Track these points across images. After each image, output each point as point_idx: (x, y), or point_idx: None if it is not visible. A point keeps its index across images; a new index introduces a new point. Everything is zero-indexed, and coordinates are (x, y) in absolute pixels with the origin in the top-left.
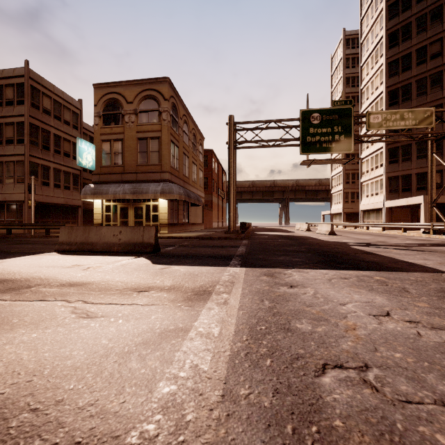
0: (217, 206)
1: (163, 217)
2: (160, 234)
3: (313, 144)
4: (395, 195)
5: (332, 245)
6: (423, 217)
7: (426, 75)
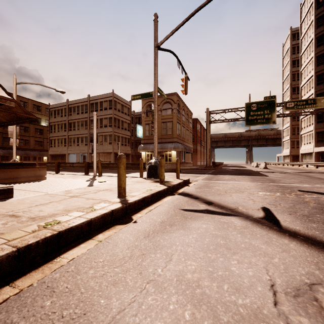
0: (200, 151)
1: (174, 159)
2: None
3: (252, 120)
4: (321, 143)
5: (252, 172)
6: None
7: None
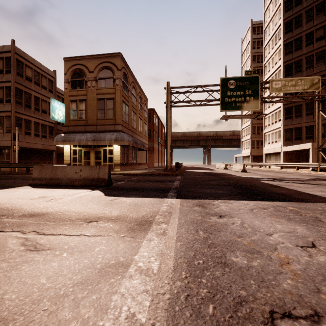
0: (158, 150)
1: (117, 159)
2: (114, 171)
3: (230, 103)
4: (289, 142)
5: (246, 179)
6: (311, 159)
7: (313, 53)
